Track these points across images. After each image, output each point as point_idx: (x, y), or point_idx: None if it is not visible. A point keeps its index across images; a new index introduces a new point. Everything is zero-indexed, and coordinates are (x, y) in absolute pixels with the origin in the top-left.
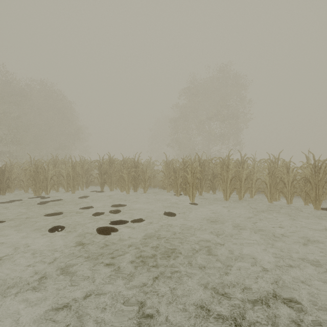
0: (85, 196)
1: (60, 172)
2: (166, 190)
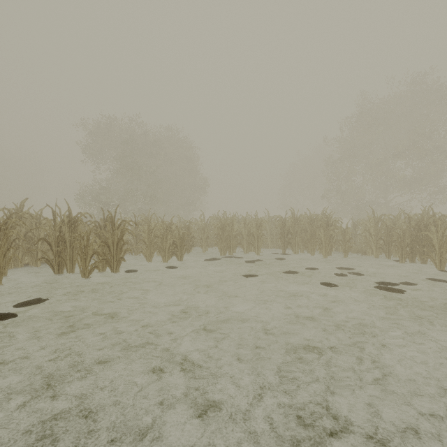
0: (279, 258)
1: (236, 231)
2: (373, 255)
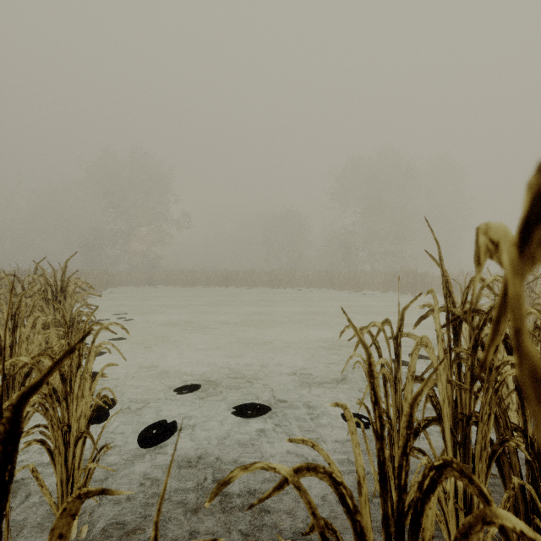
0: None
1: None
2: None
